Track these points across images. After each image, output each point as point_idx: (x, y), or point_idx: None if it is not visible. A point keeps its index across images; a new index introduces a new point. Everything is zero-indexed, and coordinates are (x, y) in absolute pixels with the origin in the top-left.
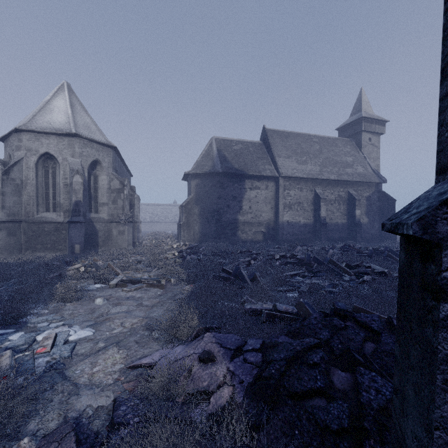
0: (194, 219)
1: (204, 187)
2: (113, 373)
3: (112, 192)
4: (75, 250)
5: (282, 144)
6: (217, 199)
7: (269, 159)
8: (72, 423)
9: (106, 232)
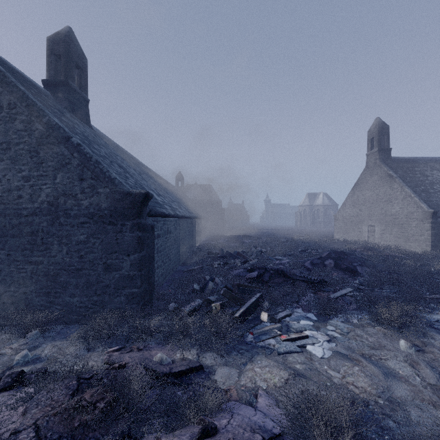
0: None
1: None
2: (253, 381)
3: None
4: None
5: None
6: None
7: None
8: (196, 365)
9: None
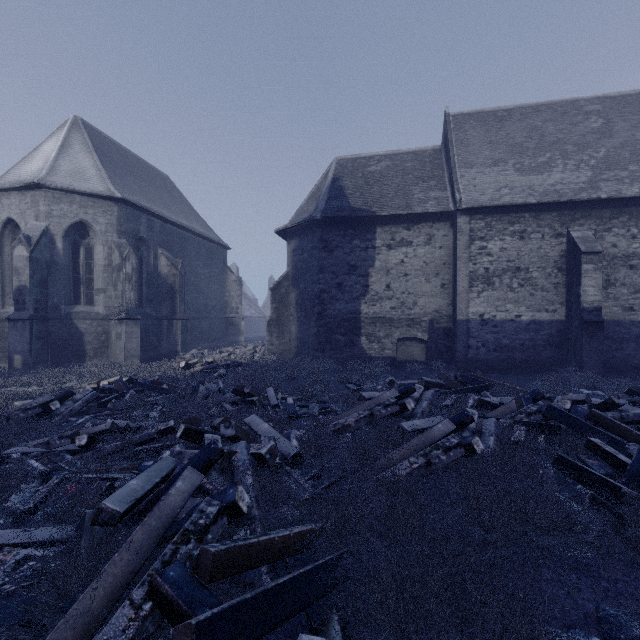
0: (291, 313)
1: (302, 252)
2: None
3: (113, 272)
4: (14, 364)
5: (484, 138)
6: (318, 274)
7: (444, 177)
8: None
9: (101, 335)
